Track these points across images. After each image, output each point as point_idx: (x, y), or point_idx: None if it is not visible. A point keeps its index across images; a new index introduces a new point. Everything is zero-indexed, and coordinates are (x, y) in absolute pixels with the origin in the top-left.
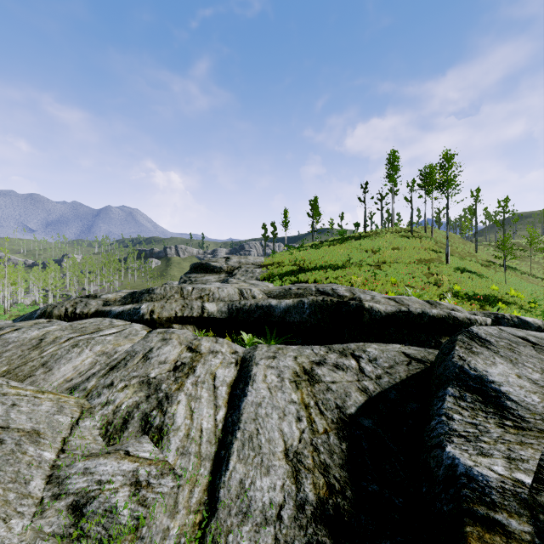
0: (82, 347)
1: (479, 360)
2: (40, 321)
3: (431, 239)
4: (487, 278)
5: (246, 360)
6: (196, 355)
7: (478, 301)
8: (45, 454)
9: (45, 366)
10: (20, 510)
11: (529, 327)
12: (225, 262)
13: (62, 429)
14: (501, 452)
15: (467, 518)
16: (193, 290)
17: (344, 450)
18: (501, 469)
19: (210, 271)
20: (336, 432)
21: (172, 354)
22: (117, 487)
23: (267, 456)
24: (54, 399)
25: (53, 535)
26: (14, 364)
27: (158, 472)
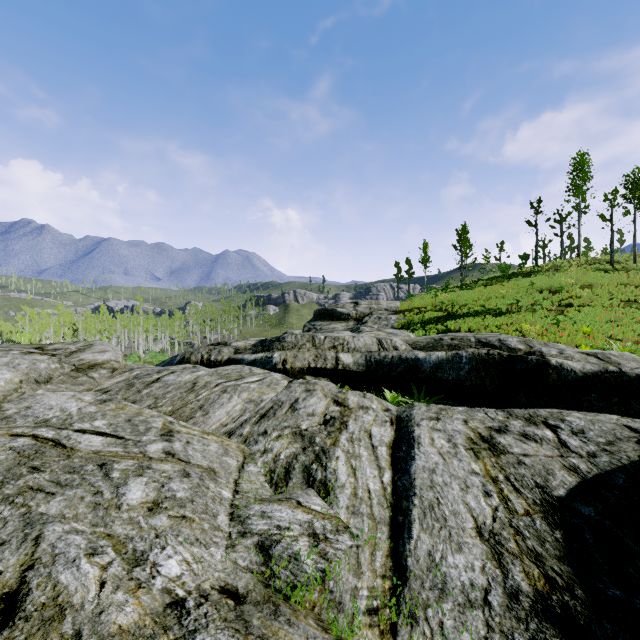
0: (231, 393)
1: None
2: (187, 366)
3: None
4: None
5: (403, 420)
6: (345, 410)
7: None
8: (223, 492)
9: (202, 409)
10: (215, 540)
11: None
12: (353, 307)
13: (232, 471)
14: None
15: None
16: (325, 338)
17: (559, 539)
18: None
19: (336, 318)
20: (542, 516)
21: (318, 407)
22: (296, 535)
23: (455, 530)
24: (219, 442)
25: (248, 570)
26: (176, 405)
27: (333, 527)
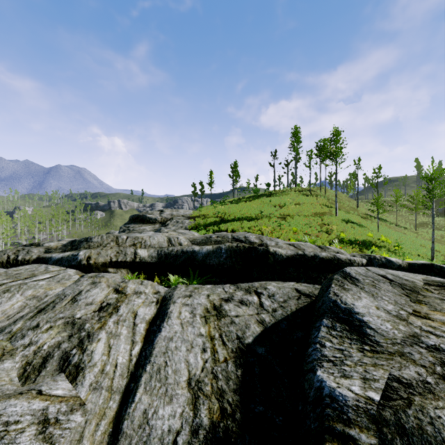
0: (14, 292)
1: (349, 295)
2: None
3: (324, 197)
4: (365, 227)
5: (166, 299)
6: (122, 296)
7: (358, 245)
8: None
9: None
10: None
11: (393, 265)
12: (159, 214)
13: None
14: (359, 374)
15: (327, 435)
16: (127, 238)
17: (239, 376)
18: (357, 389)
19: (146, 222)
20: (234, 360)
21: (99, 296)
22: (24, 427)
23: (171, 385)
24: None
25: None
26: None
27: (68, 408)
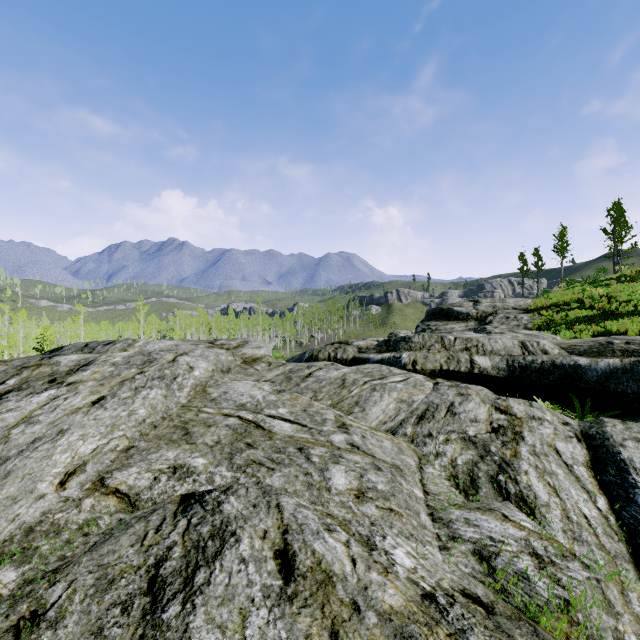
0: (380, 391)
1: None
2: (326, 363)
3: None
4: None
5: (594, 437)
6: (513, 419)
7: None
8: (415, 491)
9: (358, 406)
10: (427, 539)
11: None
12: (473, 306)
13: (413, 470)
14: None
15: None
16: (455, 339)
17: None
18: None
19: (453, 318)
20: None
21: (479, 413)
22: (515, 551)
23: None
24: (389, 439)
25: (474, 578)
26: (334, 399)
27: (556, 551)
